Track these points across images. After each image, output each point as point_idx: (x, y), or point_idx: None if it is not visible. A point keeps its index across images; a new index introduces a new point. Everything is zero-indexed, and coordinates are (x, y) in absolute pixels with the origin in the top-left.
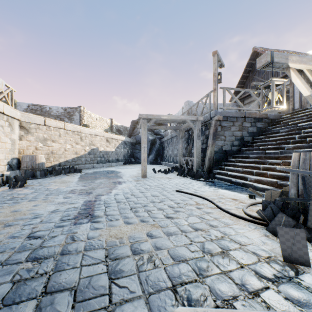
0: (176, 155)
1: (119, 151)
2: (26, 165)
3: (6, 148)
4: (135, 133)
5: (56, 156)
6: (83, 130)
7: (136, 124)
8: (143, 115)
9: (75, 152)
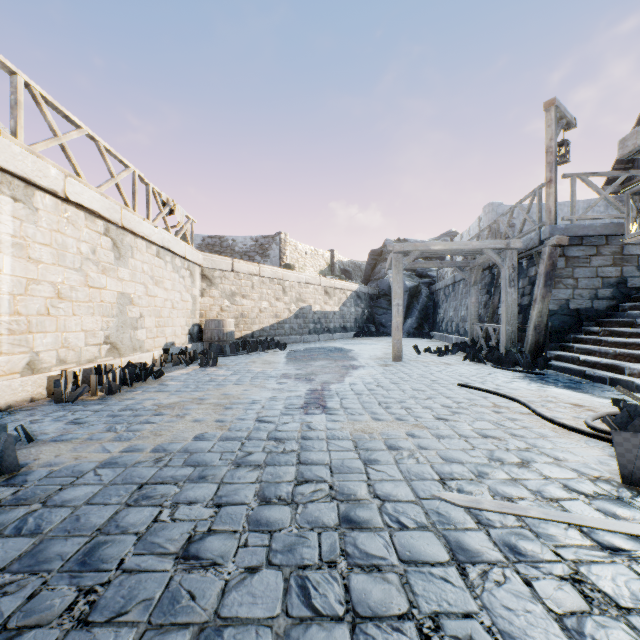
0: (463, 320)
1: (346, 312)
2: (210, 334)
3: (187, 309)
4: (377, 275)
5: (248, 321)
6: (287, 276)
7: (378, 257)
8: (395, 247)
9: (274, 315)
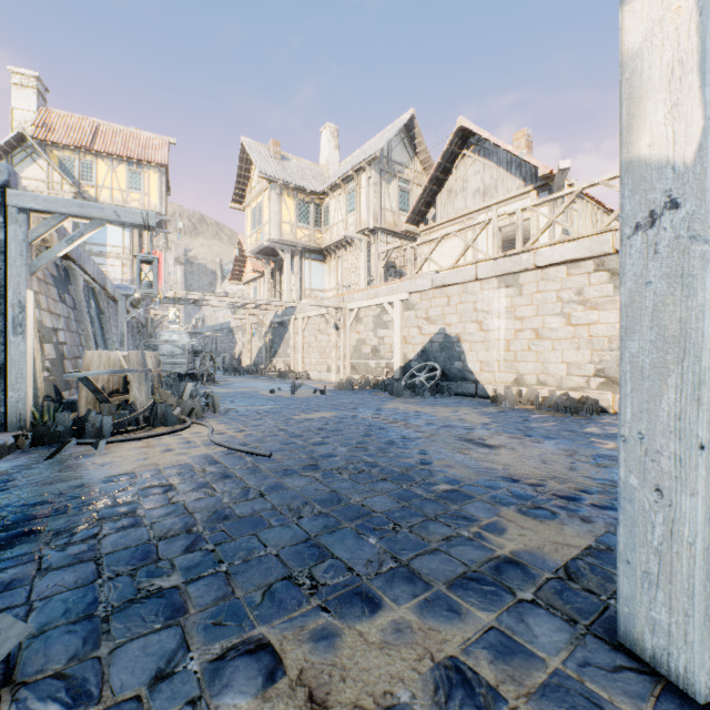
0: None
1: None
2: None
3: None
4: None
5: None
6: None
7: None
8: None
9: None
